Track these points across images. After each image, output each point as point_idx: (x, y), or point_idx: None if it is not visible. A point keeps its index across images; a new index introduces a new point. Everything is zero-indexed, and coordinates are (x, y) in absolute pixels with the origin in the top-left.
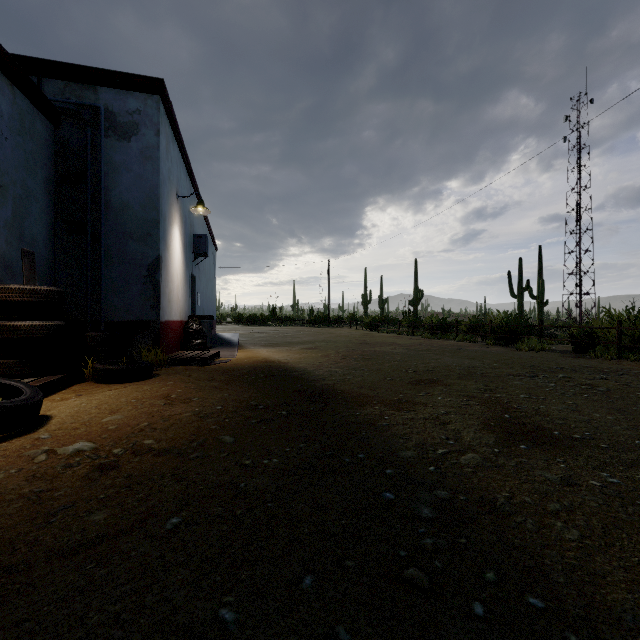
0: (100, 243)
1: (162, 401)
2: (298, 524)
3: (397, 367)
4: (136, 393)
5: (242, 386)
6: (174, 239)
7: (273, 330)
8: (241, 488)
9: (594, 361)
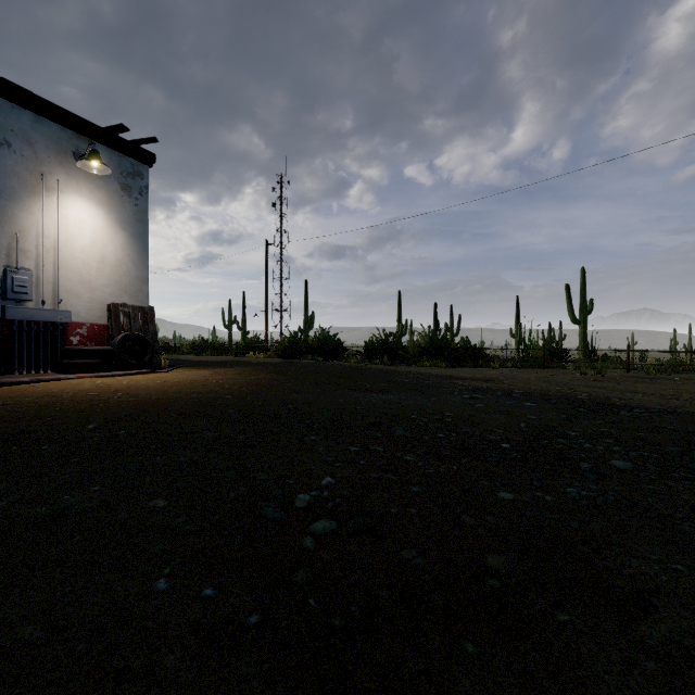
0: None
1: None
2: None
3: None
4: None
5: None
6: None
7: None
8: None
9: None
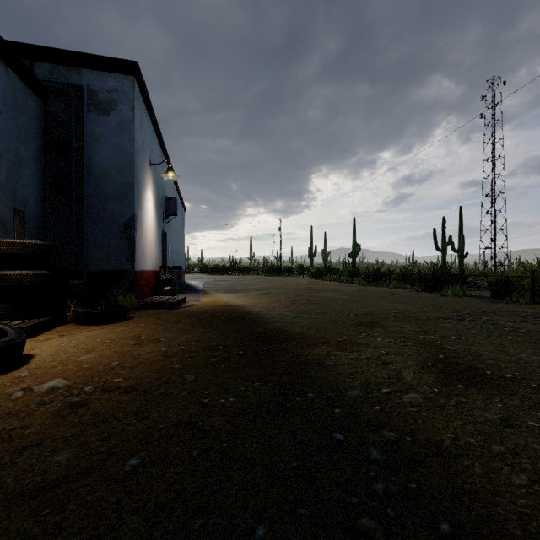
0: (83, 203)
1: (133, 341)
2: (252, 466)
3: (340, 311)
4: (111, 334)
5: (204, 328)
6: (147, 200)
7: (233, 278)
8: (198, 427)
9: (511, 305)
